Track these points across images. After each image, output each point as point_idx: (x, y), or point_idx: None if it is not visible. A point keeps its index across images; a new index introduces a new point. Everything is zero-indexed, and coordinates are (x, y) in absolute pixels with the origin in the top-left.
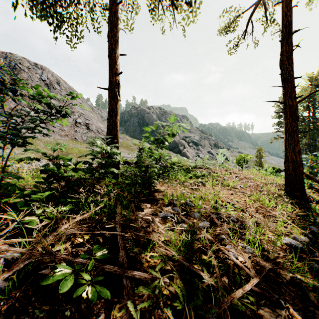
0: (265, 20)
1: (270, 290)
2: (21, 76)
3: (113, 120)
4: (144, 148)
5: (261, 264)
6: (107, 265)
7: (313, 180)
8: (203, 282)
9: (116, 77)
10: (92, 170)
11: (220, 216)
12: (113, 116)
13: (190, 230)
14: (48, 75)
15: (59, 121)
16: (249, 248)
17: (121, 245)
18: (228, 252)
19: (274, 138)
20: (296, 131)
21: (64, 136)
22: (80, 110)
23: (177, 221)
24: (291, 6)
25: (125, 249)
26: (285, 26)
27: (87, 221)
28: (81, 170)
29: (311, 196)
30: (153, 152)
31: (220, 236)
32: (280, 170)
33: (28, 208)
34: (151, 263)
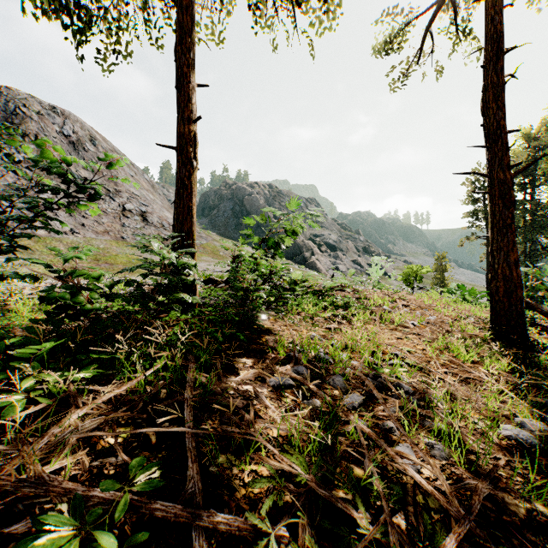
0: (455, 32)
1: (492, 546)
2: (27, 127)
3: (186, 205)
4: (241, 255)
5: (468, 485)
6: (159, 501)
7: (537, 311)
8: (356, 530)
9: (191, 125)
10: (143, 297)
11: (380, 381)
12: (186, 198)
13: (327, 411)
14: (74, 127)
15: (80, 205)
16: (440, 449)
17: (191, 452)
18: (402, 459)
19: (467, 238)
20: (510, 225)
21: (102, 234)
22: (131, 189)
23: (302, 394)
24: (501, 5)
25: (201, 459)
26: (492, 40)
27: (130, 398)
28: (122, 298)
29: (537, 340)
30: (257, 264)
31: (383, 424)
32: (478, 293)
33: (6, 377)
34: (251, 490)
